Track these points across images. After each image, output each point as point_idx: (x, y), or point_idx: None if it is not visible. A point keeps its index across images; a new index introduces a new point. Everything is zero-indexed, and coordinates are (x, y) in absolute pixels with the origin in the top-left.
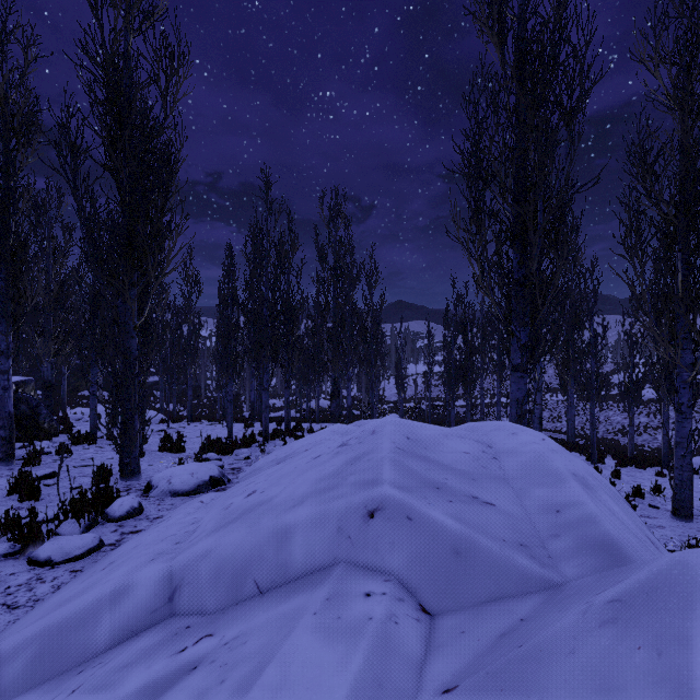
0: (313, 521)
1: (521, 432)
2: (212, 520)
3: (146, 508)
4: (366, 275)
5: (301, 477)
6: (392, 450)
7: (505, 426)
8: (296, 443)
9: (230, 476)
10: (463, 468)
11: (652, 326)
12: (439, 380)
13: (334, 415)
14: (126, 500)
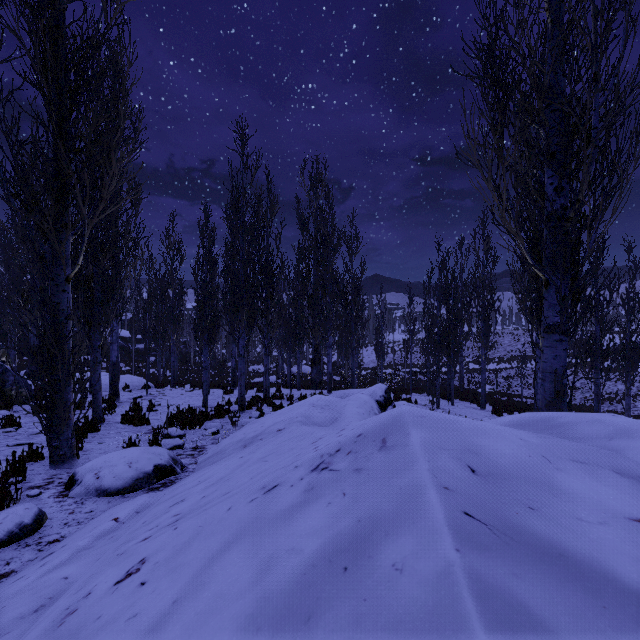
0: None
1: None
2: None
3: (49, 519)
4: (347, 241)
5: (220, 565)
6: (458, 527)
7: (638, 428)
8: (270, 417)
9: (187, 459)
10: None
11: None
12: (415, 347)
13: (314, 381)
14: (13, 513)
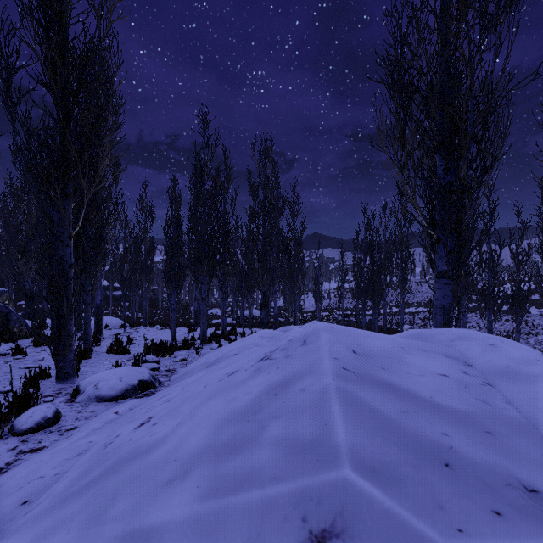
0: (193, 537)
1: (502, 343)
2: (77, 468)
3: (64, 416)
4: (290, 205)
5: (204, 407)
6: (337, 372)
7: (470, 334)
8: (227, 347)
9: (163, 378)
10: (456, 406)
11: (541, 244)
12: (347, 294)
13: (263, 321)
14: (39, 409)
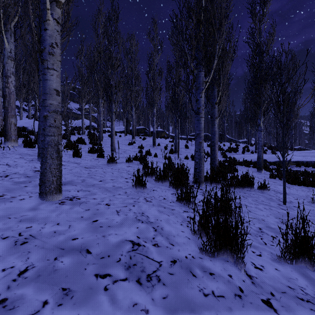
0: None
1: None
2: None
3: None
4: None
5: None
6: None
7: None
8: None
9: None
10: None
11: None
12: None
13: None
14: None
